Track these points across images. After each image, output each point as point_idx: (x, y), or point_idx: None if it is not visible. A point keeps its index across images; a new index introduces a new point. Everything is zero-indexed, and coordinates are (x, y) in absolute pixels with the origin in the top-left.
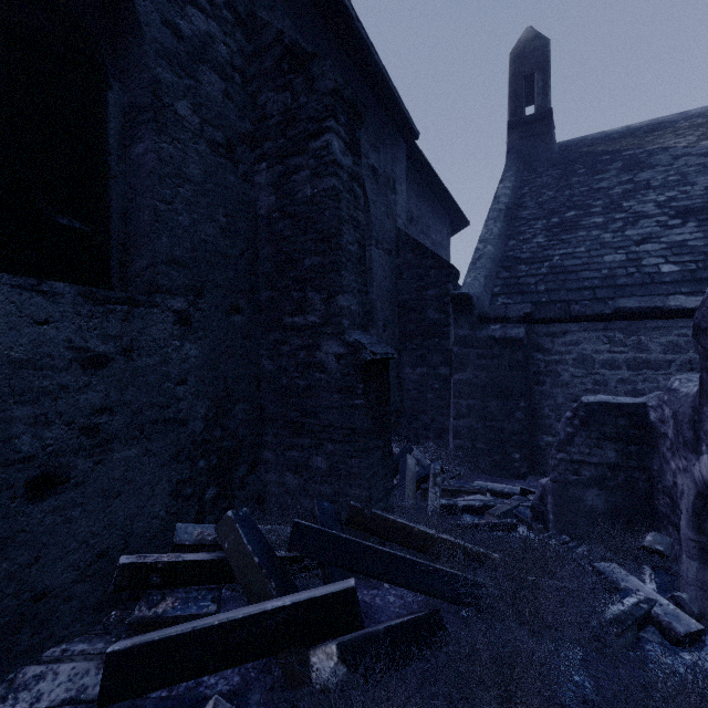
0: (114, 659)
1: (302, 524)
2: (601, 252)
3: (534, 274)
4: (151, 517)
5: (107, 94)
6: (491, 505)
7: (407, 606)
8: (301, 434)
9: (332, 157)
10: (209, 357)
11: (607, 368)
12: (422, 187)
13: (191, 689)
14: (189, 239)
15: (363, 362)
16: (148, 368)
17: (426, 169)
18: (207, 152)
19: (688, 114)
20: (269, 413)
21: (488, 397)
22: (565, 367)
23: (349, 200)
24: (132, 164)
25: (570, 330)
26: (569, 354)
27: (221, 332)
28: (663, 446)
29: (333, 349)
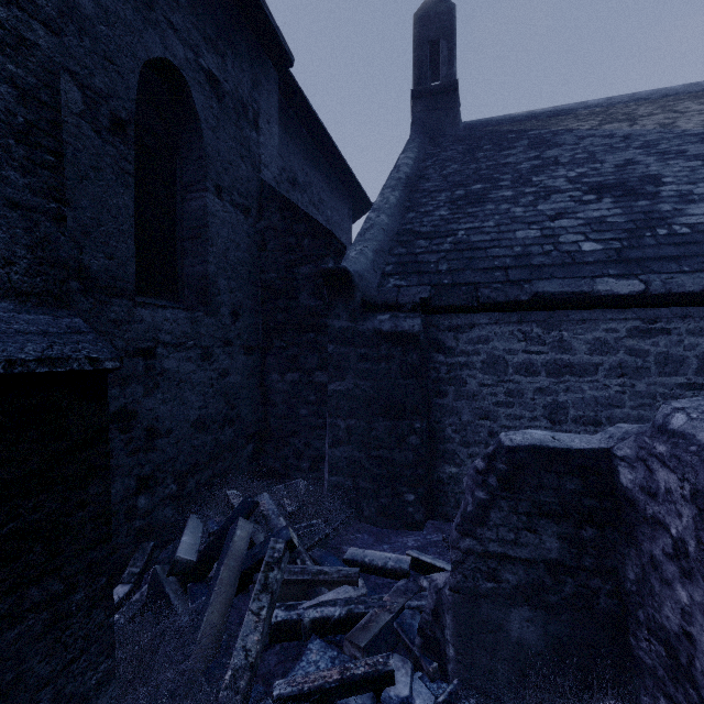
0: None
1: None
2: (512, 227)
3: (435, 251)
4: None
5: None
6: (360, 612)
7: None
8: None
9: None
10: None
11: (523, 374)
12: (311, 148)
13: None
14: None
15: None
16: None
17: (313, 122)
18: None
19: (587, 104)
20: None
21: (373, 416)
22: (472, 373)
23: None
24: None
25: (478, 322)
26: (476, 355)
27: None
28: (651, 541)
29: None
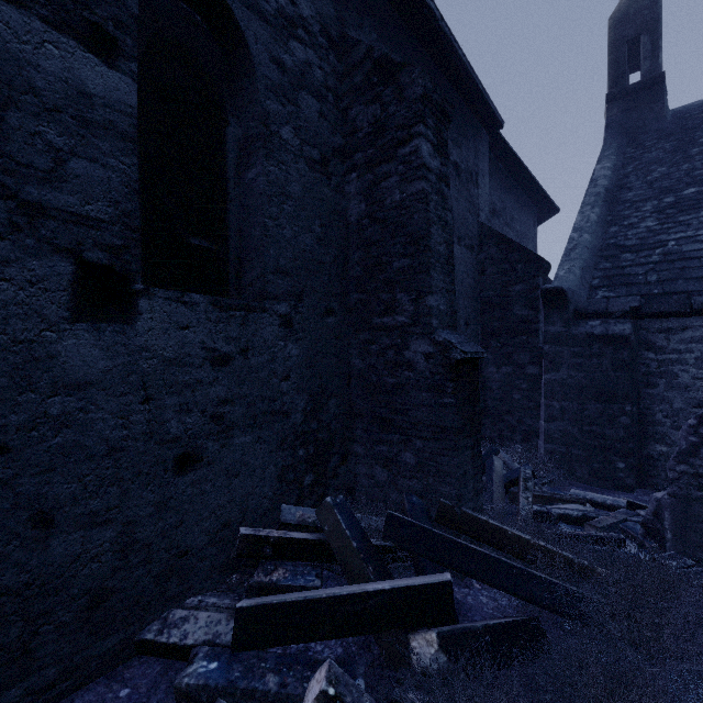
0: (242, 614)
1: (395, 516)
2: None
3: (643, 263)
4: (261, 496)
5: (227, 130)
6: (592, 516)
7: (502, 609)
8: (390, 429)
9: (421, 161)
10: (307, 356)
11: None
12: (505, 177)
13: (302, 652)
14: (291, 250)
15: (453, 361)
16: (260, 366)
17: (510, 158)
18: (305, 169)
19: None
20: (359, 408)
21: (585, 399)
22: (684, 368)
23: (437, 202)
24: (245, 188)
25: (690, 325)
26: (689, 353)
27: (317, 333)
28: None
29: (422, 348)
